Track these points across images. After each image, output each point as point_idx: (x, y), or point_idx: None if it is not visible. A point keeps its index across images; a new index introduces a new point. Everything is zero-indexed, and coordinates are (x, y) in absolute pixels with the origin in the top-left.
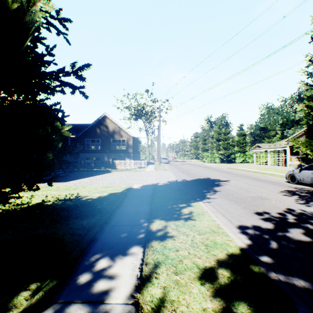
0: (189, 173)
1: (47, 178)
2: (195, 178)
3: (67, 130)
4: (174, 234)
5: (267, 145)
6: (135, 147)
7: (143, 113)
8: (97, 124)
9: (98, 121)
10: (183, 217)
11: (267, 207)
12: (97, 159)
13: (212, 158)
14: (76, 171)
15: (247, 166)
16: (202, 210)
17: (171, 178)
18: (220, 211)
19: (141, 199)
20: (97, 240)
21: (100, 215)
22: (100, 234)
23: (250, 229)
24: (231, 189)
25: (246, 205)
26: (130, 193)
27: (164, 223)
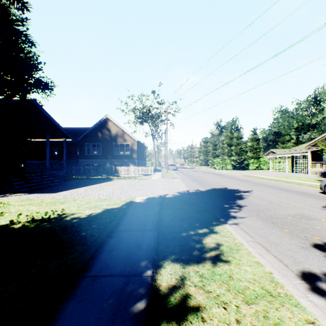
0: (201, 182)
1: (34, 188)
2: (210, 188)
3: (61, 132)
4: (201, 303)
5: (282, 151)
6: (140, 153)
7: (148, 116)
8: (98, 128)
9: (99, 123)
10: (209, 256)
11: (324, 234)
12: (98, 165)
13: (223, 165)
14: (72, 180)
15: (263, 173)
16: (234, 241)
17: (181, 188)
18: (258, 240)
19: (144, 219)
20: (53, 321)
21: (81, 249)
22: (66, 300)
23: (324, 283)
24: (259, 203)
25: (291, 230)
26: (131, 210)
27: (179, 271)
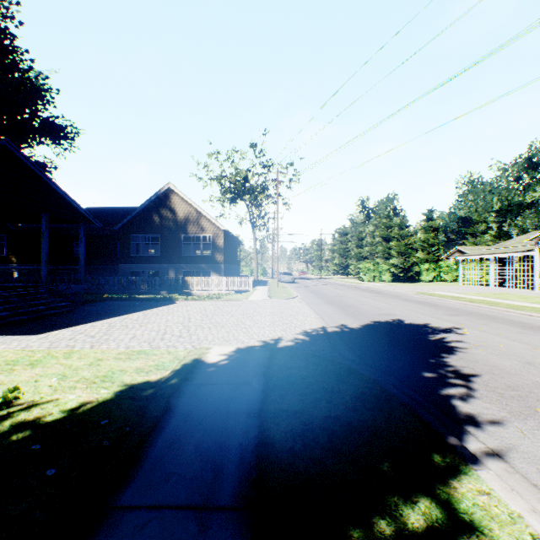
0: (346, 307)
1: (0, 322)
2: (367, 322)
3: (75, 210)
4: None
5: (476, 249)
6: (229, 252)
7: (245, 188)
8: (154, 206)
9: (155, 198)
10: None
11: None
12: (154, 274)
13: (376, 273)
14: (98, 301)
15: (452, 289)
16: None
17: (309, 322)
18: None
19: (216, 439)
20: None
21: None
22: None
23: None
24: (503, 366)
25: None
26: (186, 396)
27: None
